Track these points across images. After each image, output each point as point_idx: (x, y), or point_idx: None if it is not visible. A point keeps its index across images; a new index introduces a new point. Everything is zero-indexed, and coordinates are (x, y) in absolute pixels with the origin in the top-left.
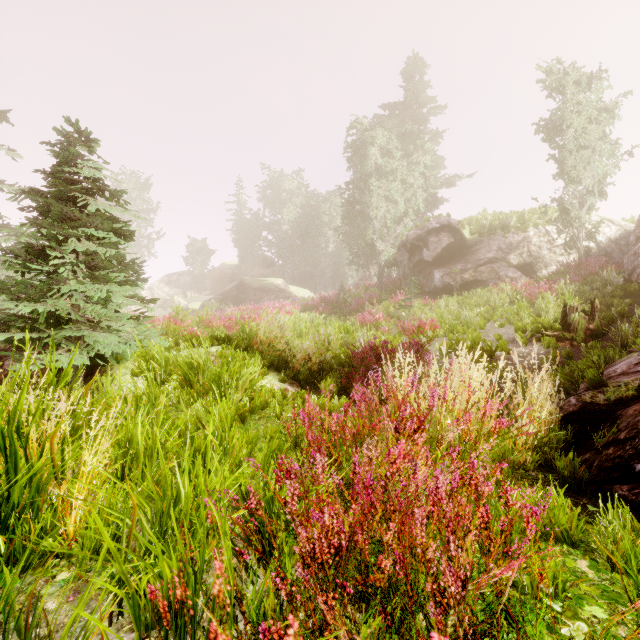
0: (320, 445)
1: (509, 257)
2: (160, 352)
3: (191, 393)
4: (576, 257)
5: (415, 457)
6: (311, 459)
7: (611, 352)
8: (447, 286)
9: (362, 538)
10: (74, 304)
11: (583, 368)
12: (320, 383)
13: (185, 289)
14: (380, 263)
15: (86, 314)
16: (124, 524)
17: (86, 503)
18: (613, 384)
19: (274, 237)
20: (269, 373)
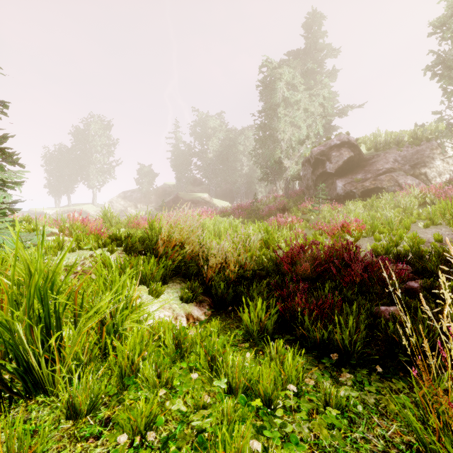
0: None
1: (405, 167)
2: None
3: None
4: None
5: None
6: None
7: None
8: (349, 193)
9: None
10: None
11: None
12: (240, 298)
13: (136, 202)
14: (286, 177)
15: None
16: None
17: None
18: None
19: (202, 163)
20: (169, 286)
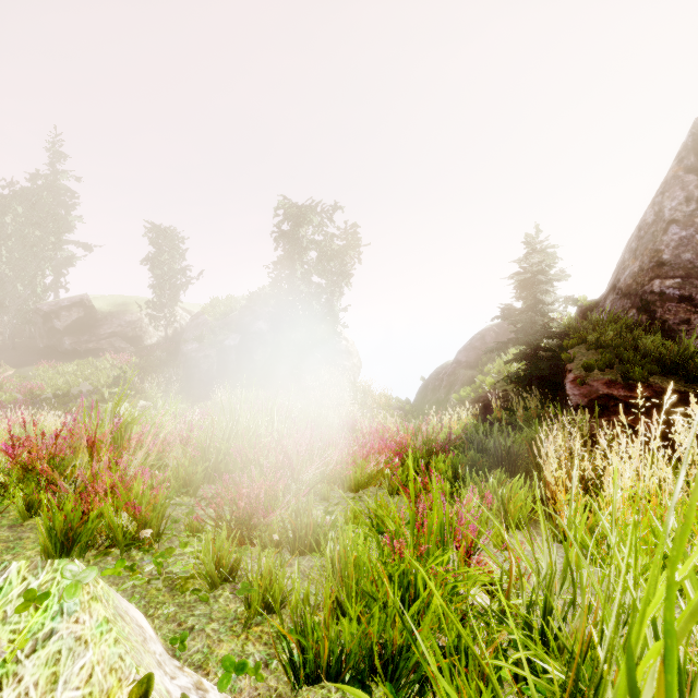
0: None
1: (126, 331)
2: None
3: None
4: (169, 333)
5: None
6: None
7: None
8: (75, 350)
9: None
10: None
11: None
12: None
13: None
14: (13, 321)
15: None
16: None
17: None
18: None
19: None
20: None
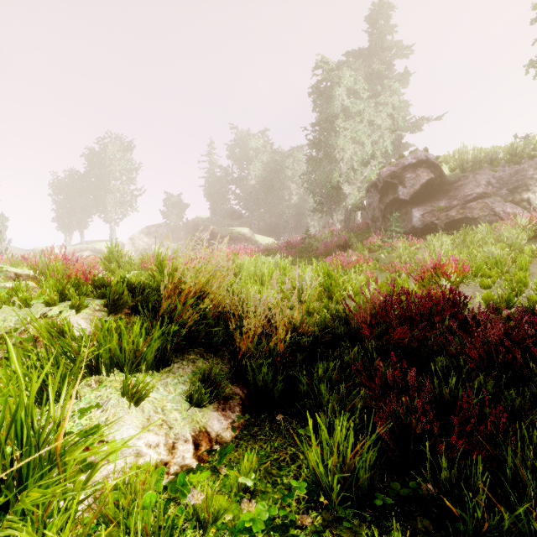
0: None
1: (501, 192)
2: None
3: None
4: None
5: None
6: None
7: None
8: (429, 225)
9: None
10: None
11: None
12: (296, 387)
13: (162, 239)
14: (346, 207)
15: None
16: None
17: None
18: None
19: (242, 191)
20: (172, 370)
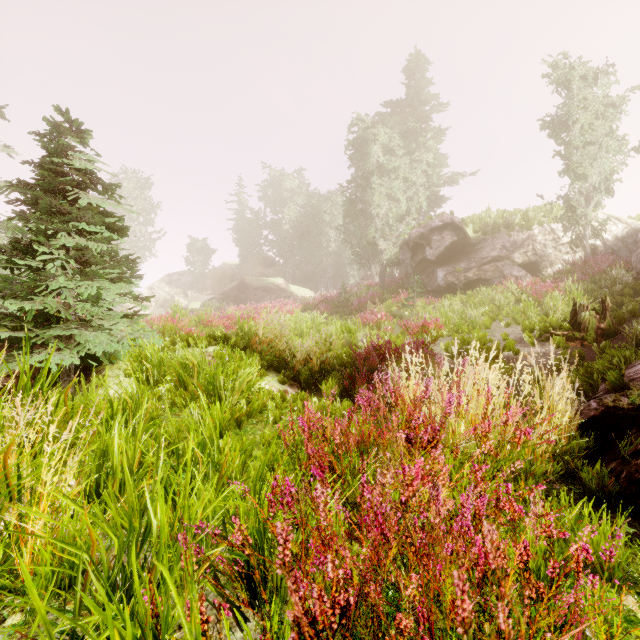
0: (321, 460)
1: (513, 255)
2: (153, 352)
3: (185, 395)
4: (582, 255)
5: (435, 478)
6: (311, 479)
7: (627, 352)
8: (450, 285)
9: (372, 578)
10: (65, 302)
11: (601, 369)
12: (321, 384)
13: (186, 289)
14: (382, 262)
15: (78, 312)
16: (80, 564)
17: (46, 529)
18: (637, 387)
19: (275, 236)
20: (268, 374)
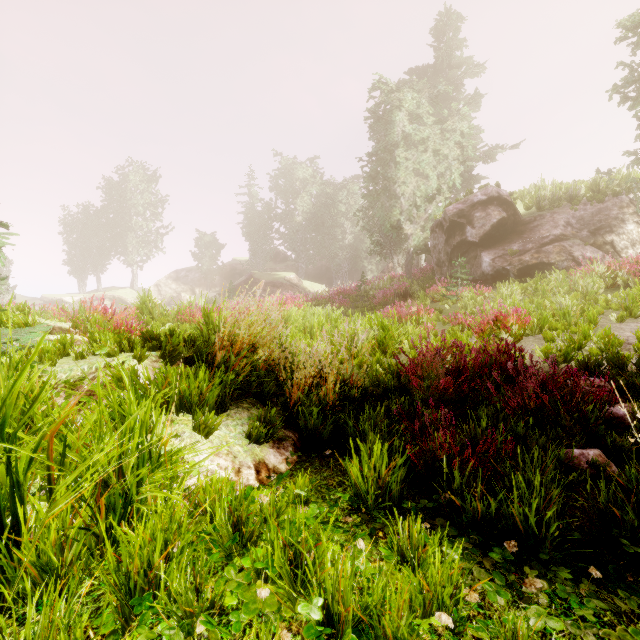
0: None
1: (581, 234)
2: None
3: None
4: None
5: None
6: None
7: None
8: (500, 272)
9: None
10: None
11: None
12: (344, 432)
13: (193, 286)
14: (408, 249)
15: None
16: None
17: None
18: None
19: (287, 229)
20: (230, 414)
